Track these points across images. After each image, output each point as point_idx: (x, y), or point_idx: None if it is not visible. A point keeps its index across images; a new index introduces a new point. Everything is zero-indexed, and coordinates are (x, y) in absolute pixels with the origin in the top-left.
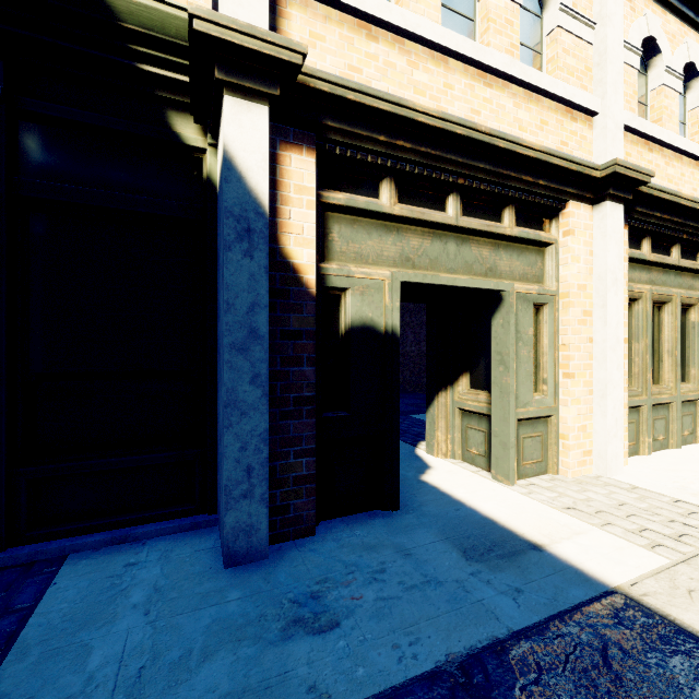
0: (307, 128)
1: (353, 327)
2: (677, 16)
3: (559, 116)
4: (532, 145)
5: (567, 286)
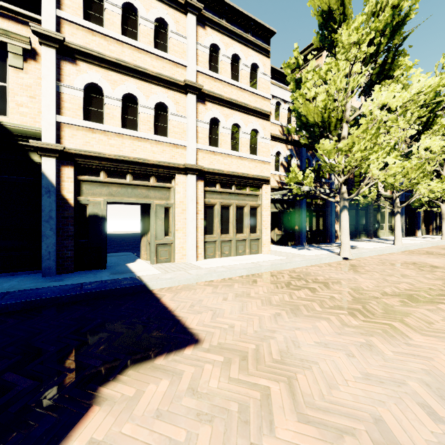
0: (71, 160)
1: (90, 215)
2: (229, 108)
3: (171, 148)
4: (152, 160)
5: (176, 201)
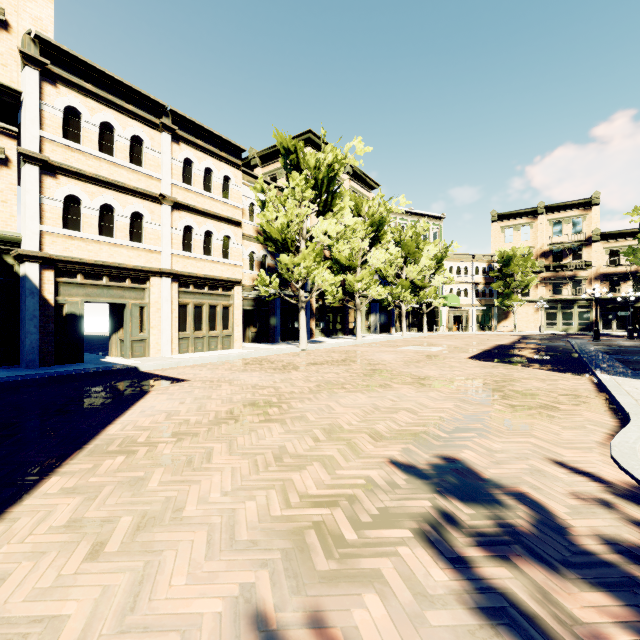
0: (51, 265)
1: (68, 314)
2: (202, 216)
3: (147, 253)
4: (130, 265)
5: (151, 301)
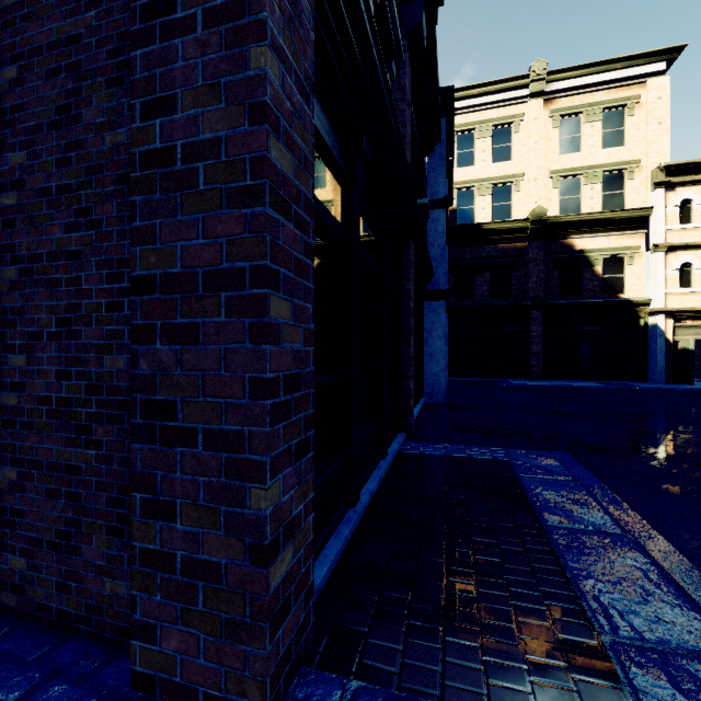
0: (671, 315)
1: (681, 348)
2: None
3: None
4: None
5: None
